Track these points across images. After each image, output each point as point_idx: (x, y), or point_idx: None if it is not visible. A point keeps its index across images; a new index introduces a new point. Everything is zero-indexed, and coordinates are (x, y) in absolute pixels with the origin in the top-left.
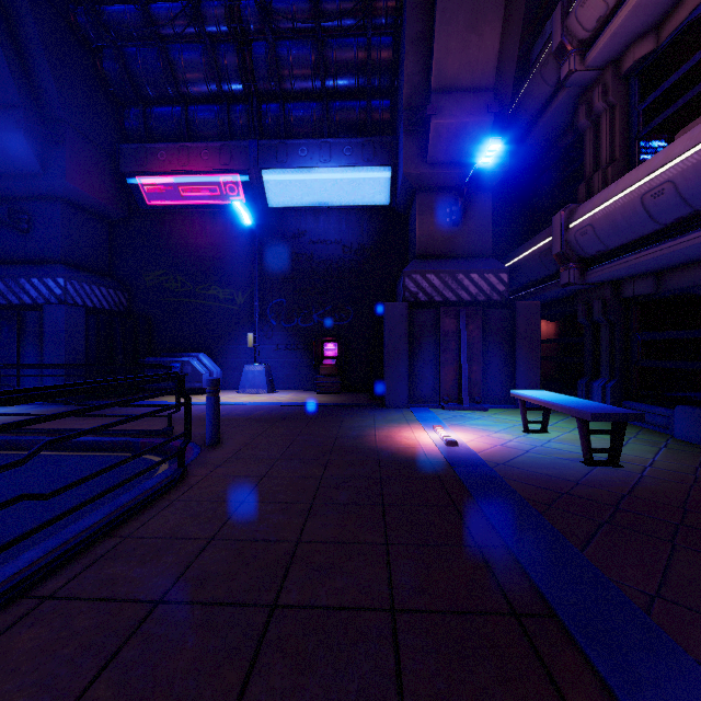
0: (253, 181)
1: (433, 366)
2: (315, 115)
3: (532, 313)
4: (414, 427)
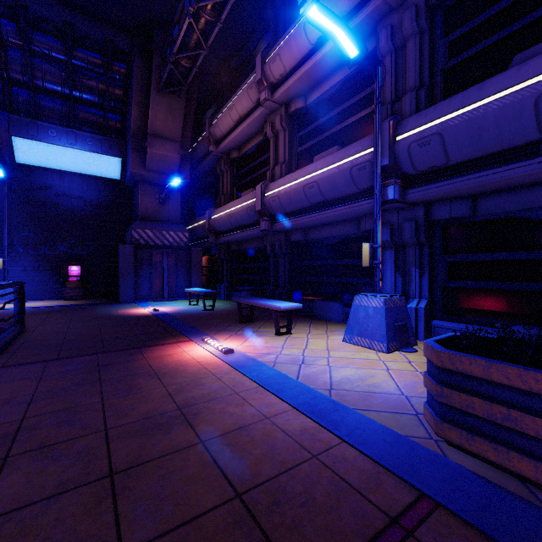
0: (3, 142)
1: (149, 279)
2: (63, 110)
3: (199, 254)
4: (139, 308)
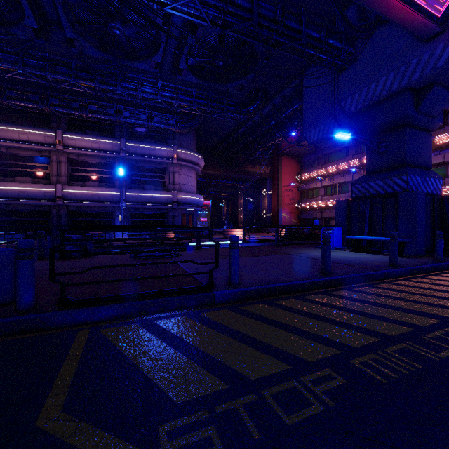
0: None
1: None
2: None
3: None
4: None
